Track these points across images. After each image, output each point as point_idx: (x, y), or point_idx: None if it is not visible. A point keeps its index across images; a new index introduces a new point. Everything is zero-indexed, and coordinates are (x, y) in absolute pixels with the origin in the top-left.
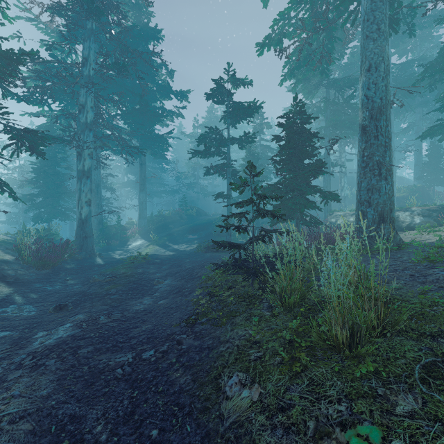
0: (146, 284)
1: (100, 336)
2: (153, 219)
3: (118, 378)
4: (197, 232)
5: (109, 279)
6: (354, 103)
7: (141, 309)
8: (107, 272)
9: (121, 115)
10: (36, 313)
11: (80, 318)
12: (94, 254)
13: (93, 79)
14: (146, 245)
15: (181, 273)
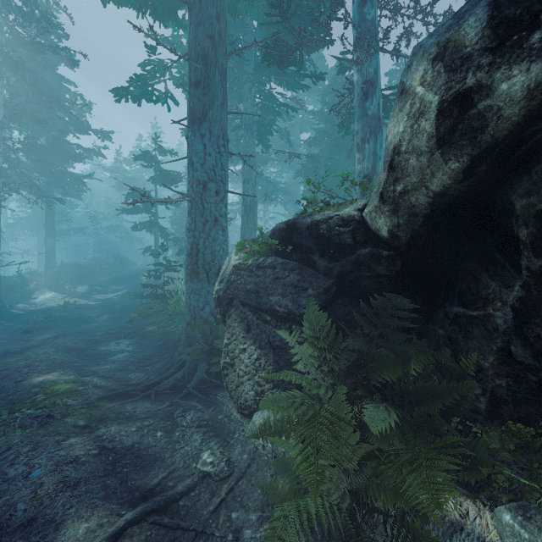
0: (86, 319)
1: (78, 332)
2: (64, 269)
3: (102, 334)
4: (122, 282)
5: (51, 318)
6: (266, 178)
7: (93, 326)
8: (42, 316)
9: (24, 150)
10: (8, 336)
11: (54, 332)
12: (4, 307)
13: (2, 124)
14: (60, 297)
15: (115, 311)
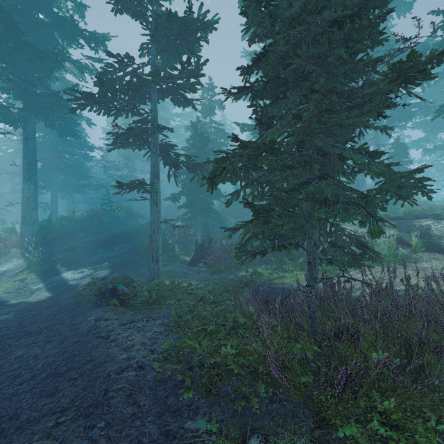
0: None
1: None
2: (53, 224)
3: None
4: (118, 244)
5: None
6: None
7: None
8: None
9: None
10: None
11: None
12: None
13: None
14: (16, 271)
15: None
